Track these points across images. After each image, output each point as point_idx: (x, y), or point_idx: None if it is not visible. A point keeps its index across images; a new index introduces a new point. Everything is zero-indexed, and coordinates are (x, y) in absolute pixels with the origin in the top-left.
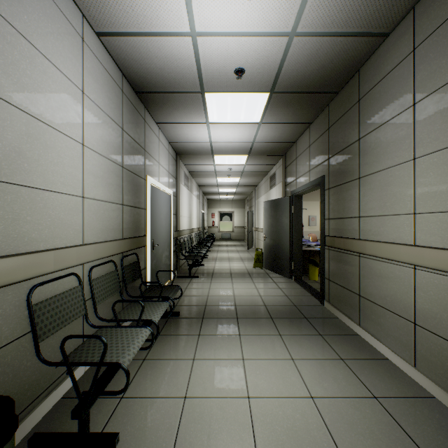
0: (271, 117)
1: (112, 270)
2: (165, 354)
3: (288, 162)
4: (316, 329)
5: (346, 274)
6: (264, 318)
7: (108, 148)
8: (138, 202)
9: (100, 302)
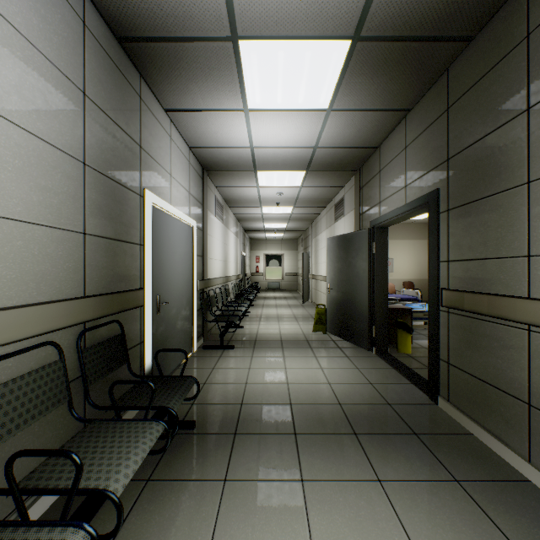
0: (347, 98)
1: (53, 360)
2: None
3: (365, 180)
4: (442, 464)
5: (491, 359)
6: (342, 435)
7: (39, 116)
8: (126, 232)
9: None
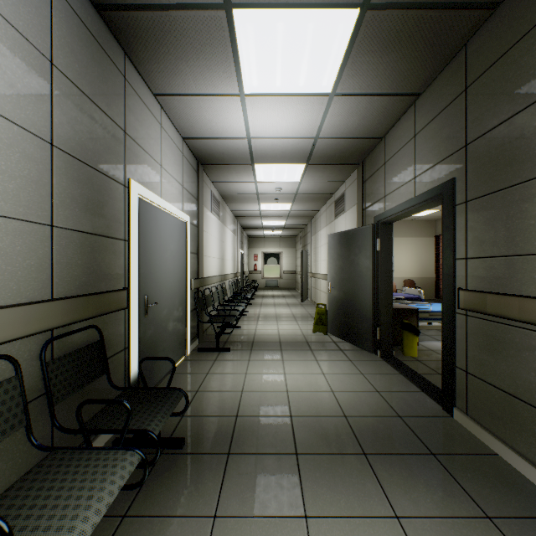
0: (353, 80)
1: (7, 376)
2: None
3: (369, 173)
4: (469, 494)
5: (521, 370)
6: (350, 456)
7: None
8: (107, 226)
9: None
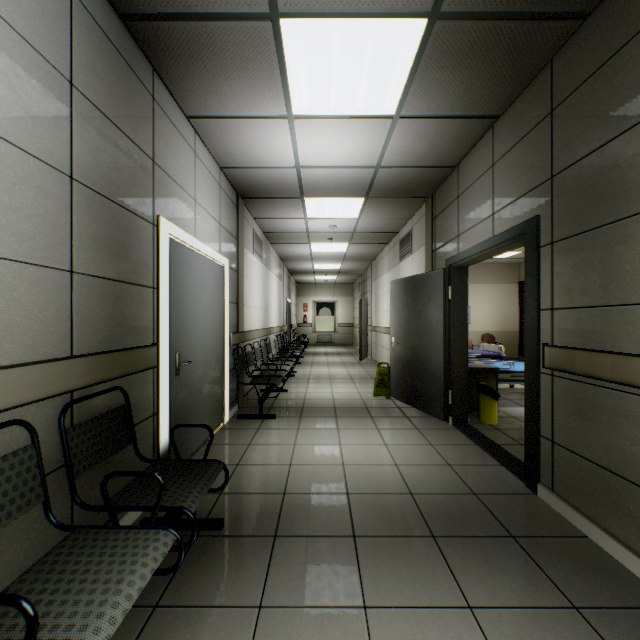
0: (420, 100)
1: (22, 444)
2: None
3: (439, 208)
4: (553, 582)
5: (615, 439)
6: (416, 539)
7: (0, 107)
8: (133, 272)
9: None
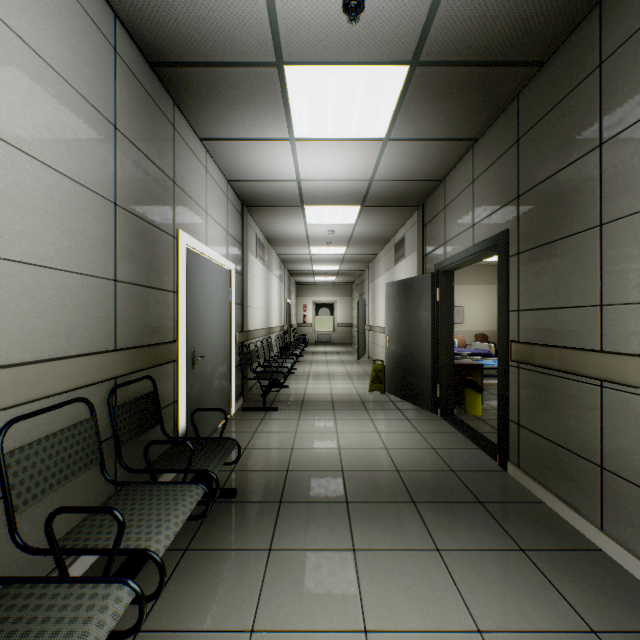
0: (406, 127)
1: (84, 418)
2: (189, 613)
3: (429, 217)
4: (508, 533)
5: (563, 418)
6: (399, 504)
7: (70, 155)
8: (159, 278)
9: (31, 503)
